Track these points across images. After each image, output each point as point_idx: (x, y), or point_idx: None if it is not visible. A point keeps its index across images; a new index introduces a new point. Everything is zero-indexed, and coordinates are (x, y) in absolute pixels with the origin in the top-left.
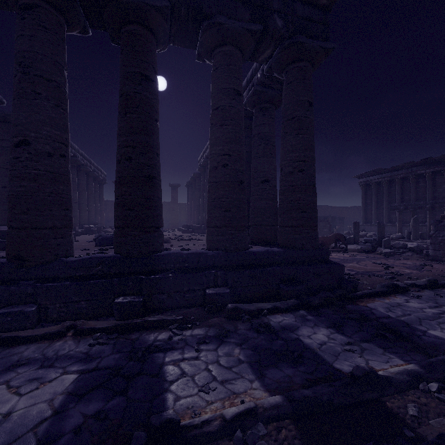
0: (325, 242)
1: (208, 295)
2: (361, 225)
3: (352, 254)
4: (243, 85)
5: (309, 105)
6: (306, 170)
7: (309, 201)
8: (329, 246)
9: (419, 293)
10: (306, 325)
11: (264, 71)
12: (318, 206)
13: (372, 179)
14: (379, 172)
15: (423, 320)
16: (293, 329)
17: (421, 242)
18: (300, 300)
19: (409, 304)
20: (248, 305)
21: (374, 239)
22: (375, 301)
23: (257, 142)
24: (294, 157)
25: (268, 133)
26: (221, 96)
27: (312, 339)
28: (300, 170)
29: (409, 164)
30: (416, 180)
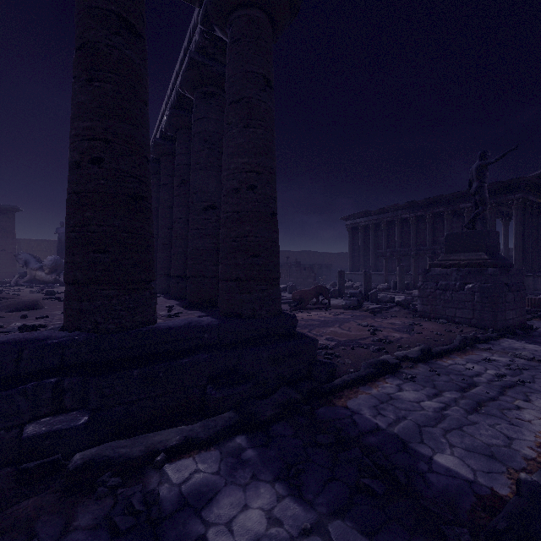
0: (305, 297)
1: (23, 442)
2: (348, 274)
3: (336, 313)
4: (181, 57)
5: (265, 83)
6: (260, 186)
7: (264, 238)
8: (311, 301)
9: (413, 370)
10: (234, 483)
11: (199, 21)
12: (303, 251)
13: (359, 221)
14: (366, 214)
15: (424, 427)
16: (204, 504)
17: (406, 293)
18: (239, 414)
19: (402, 394)
20: (133, 442)
21: (360, 292)
22: (359, 393)
23: (198, 146)
24: (241, 164)
25: (215, 134)
26: (89, 21)
27: (233, 534)
28: (251, 186)
29: (395, 207)
30: (401, 225)
